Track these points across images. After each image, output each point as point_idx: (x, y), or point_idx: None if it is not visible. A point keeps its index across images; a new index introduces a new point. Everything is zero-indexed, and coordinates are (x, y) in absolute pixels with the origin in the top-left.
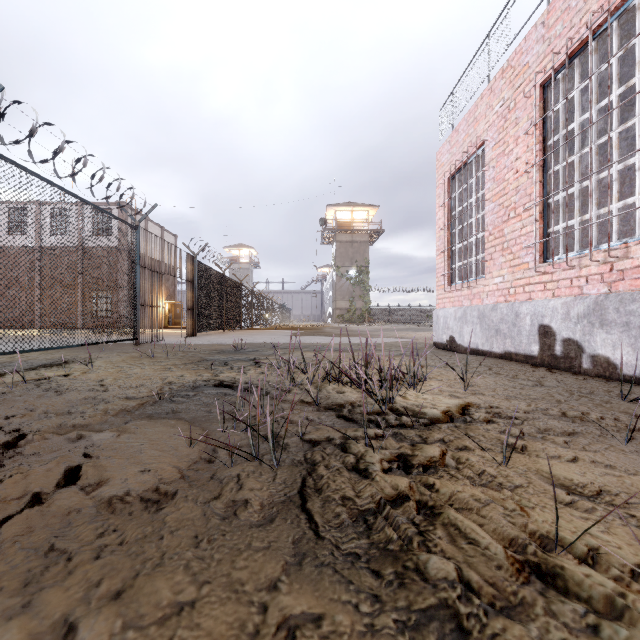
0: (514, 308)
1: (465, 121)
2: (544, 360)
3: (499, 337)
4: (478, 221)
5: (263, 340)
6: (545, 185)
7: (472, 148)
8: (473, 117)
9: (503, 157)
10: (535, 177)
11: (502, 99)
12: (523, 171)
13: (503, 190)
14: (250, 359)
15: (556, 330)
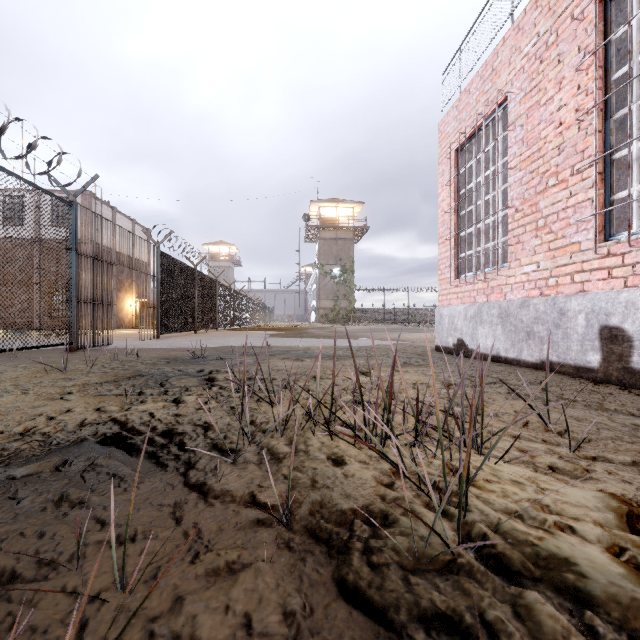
0: (557, 304)
1: (479, 77)
2: (610, 375)
3: (532, 341)
4: (486, 204)
5: (235, 343)
6: (607, 136)
7: (489, 108)
8: (491, 69)
9: (537, 109)
10: (595, 123)
11: (536, 35)
12: (575, 119)
13: (537, 152)
14: (203, 374)
15: (633, 333)
